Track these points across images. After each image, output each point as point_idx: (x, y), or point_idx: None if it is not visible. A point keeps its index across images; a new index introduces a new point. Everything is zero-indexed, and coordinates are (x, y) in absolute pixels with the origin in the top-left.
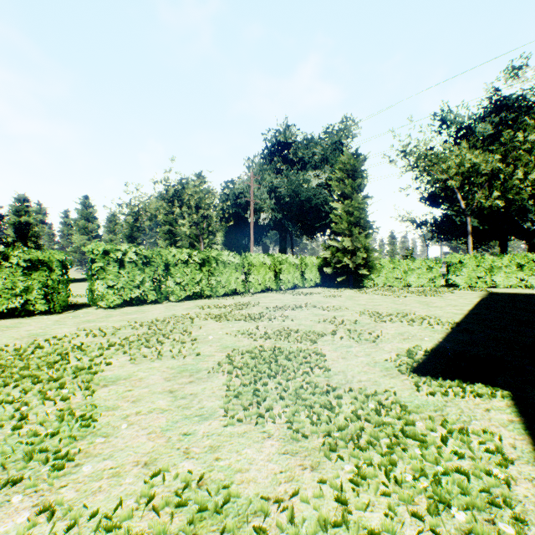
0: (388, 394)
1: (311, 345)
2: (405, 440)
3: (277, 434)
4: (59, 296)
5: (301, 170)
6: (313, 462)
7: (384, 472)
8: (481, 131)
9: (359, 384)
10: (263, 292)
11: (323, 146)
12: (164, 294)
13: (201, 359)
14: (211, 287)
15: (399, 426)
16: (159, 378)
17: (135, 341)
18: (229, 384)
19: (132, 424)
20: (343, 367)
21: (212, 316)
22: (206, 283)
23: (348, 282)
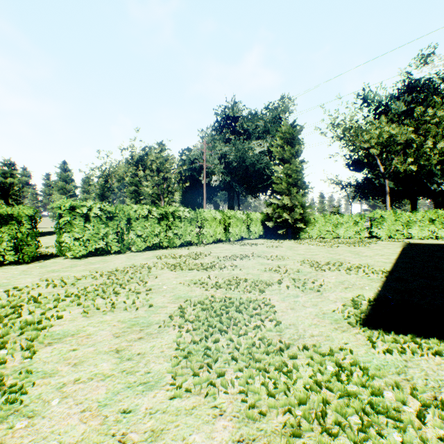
0: (344, 352)
1: (260, 295)
2: (377, 420)
3: (230, 410)
4: (28, 247)
5: (246, 139)
6: None
7: None
8: (396, 108)
9: (312, 340)
10: (214, 243)
11: (264, 120)
12: (126, 245)
13: (154, 311)
14: (168, 239)
15: (366, 397)
16: (108, 334)
17: (92, 291)
18: (179, 341)
19: (66, 397)
20: (293, 319)
21: (168, 265)
22: (164, 236)
23: (287, 234)
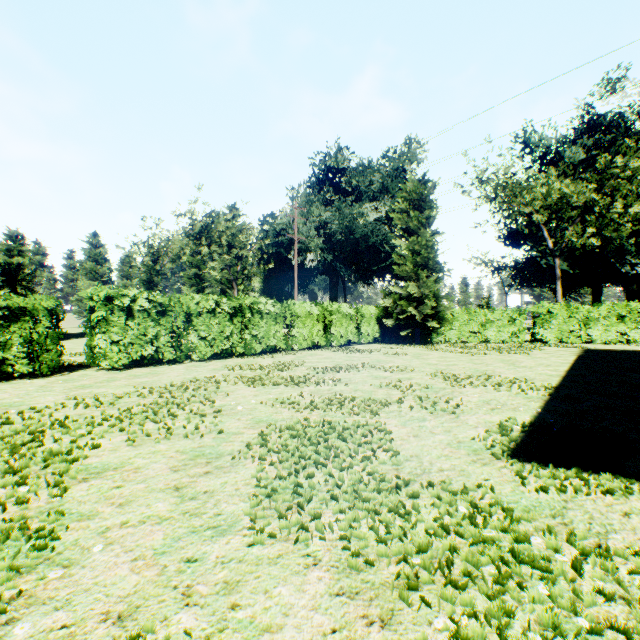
0: (483, 490)
1: (372, 418)
2: (519, 570)
3: (327, 559)
4: (47, 354)
5: (356, 201)
6: (383, 611)
7: (496, 630)
8: (571, 156)
9: (440, 475)
10: (310, 349)
11: (382, 173)
12: (184, 352)
13: (225, 439)
14: (244, 343)
15: (507, 544)
16: (163, 467)
17: (139, 413)
18: (260, 476)
19: (111, 543)
20: (416, 449)
21: (244, 379)
22: (238, 338)
23: (413, 336)
